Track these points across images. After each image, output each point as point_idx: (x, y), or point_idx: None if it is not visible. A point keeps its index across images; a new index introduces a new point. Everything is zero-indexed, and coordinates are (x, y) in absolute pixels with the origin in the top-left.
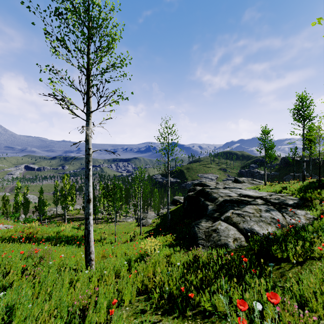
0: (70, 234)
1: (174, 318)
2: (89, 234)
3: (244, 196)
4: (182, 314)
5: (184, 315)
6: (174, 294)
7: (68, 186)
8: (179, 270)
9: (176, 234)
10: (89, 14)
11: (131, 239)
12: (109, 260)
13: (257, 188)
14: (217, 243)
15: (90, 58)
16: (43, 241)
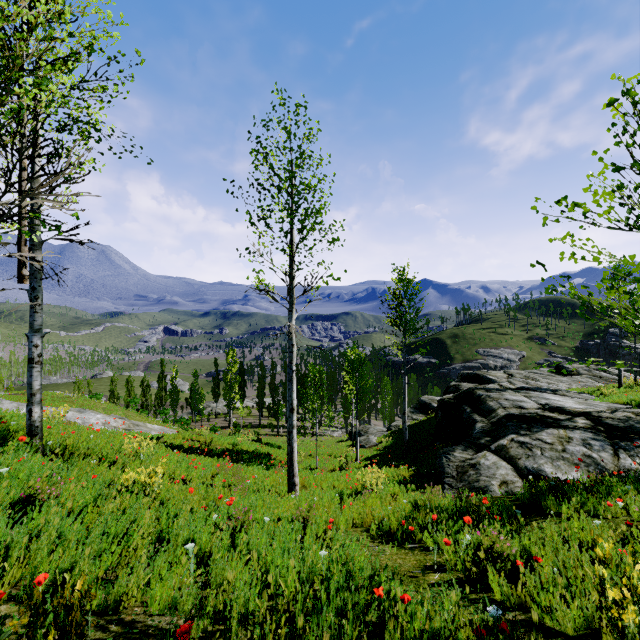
0: (250, 448)
1: (391, 546)
2: (292, 452)
3: (551, 409)
4: (400, 545)
5: (402, 546)
6: (395, 531)
7: (234, 368)
8: (407, 510)
9: (417, 466)
10: (292, 177)
11: (341, 467)
12: (313, 491)
13: (599, 392)
14: (473, 485)
15: (293, 231)
16: (221, 455)
